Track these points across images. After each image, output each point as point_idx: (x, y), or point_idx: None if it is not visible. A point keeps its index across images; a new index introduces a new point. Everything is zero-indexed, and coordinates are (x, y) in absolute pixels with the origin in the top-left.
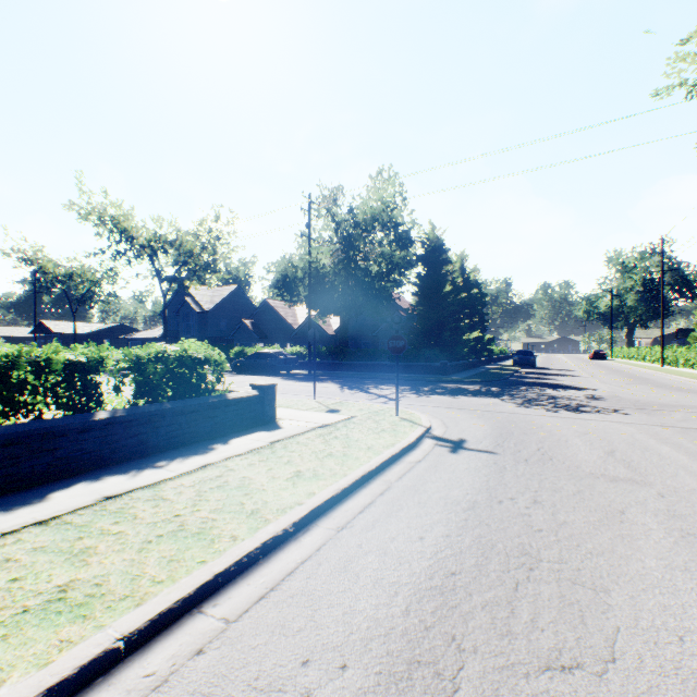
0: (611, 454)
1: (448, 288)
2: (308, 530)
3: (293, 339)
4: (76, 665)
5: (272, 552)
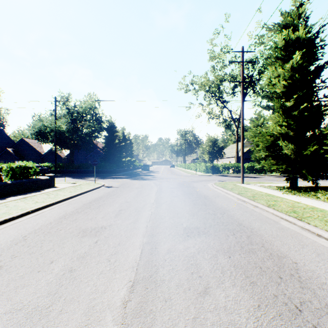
0: (142, 185)
1: (117, 141)
2: (77, 197)
3: (41, 159)
4: (51, 203)
5: (71, 198)
